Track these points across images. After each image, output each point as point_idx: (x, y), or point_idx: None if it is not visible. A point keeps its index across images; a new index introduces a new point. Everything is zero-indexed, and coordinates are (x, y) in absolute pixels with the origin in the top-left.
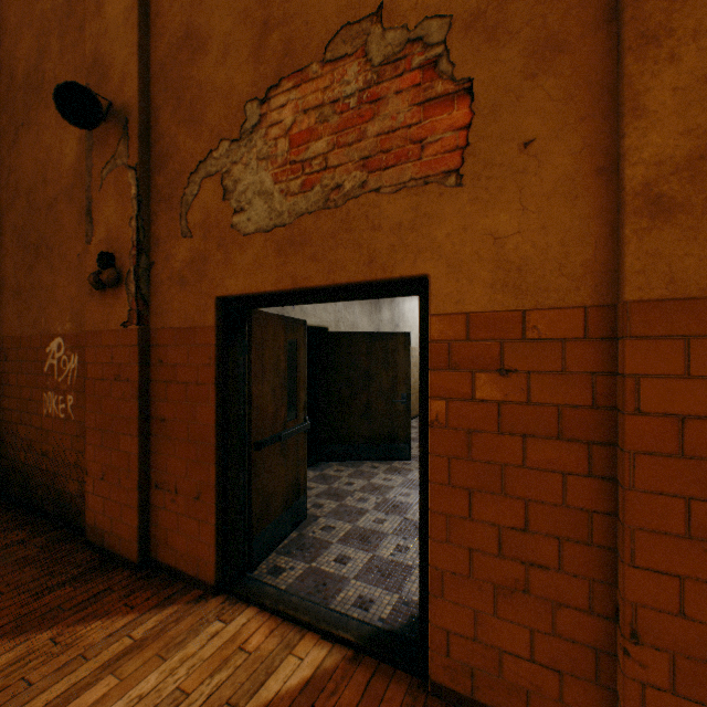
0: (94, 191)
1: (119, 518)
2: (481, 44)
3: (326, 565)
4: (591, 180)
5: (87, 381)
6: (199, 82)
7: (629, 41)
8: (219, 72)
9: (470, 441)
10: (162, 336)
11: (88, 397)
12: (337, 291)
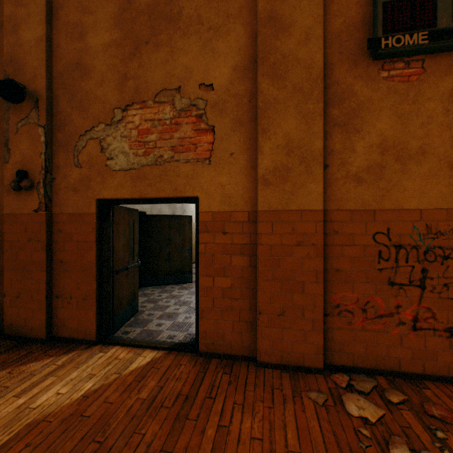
0: (11, 133)
1: (32, 317)
2: (217, 115)
3: (152, 327)
4: (250, 170)
5: (5, 242)
6: (86, 90)
7: (259, 130)
8: (98, 89)
9: (213, 258)
10: (61, 217)
11: (6, 251)
12: (160, 200)
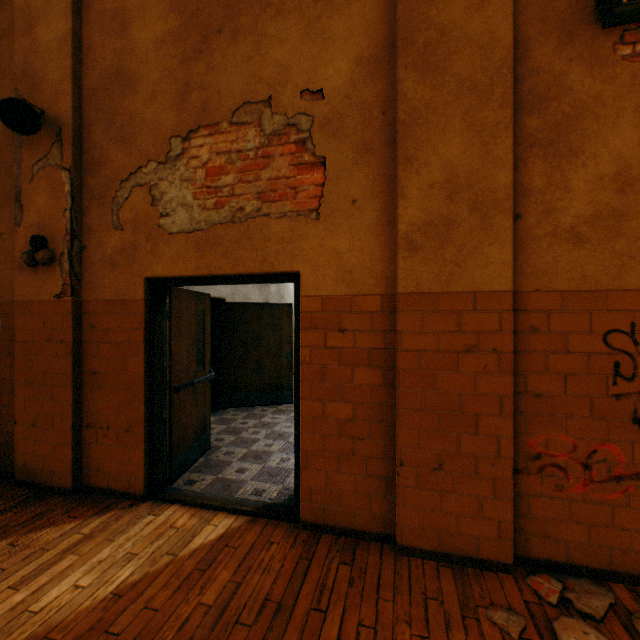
0: (24, 182)
1: (52, 456)
2: (330, 138)
3: (229, 475)
4: (385, 227)
5: (16, 344)
6: (130, 112)
7: (399, 159)
8: (148, 109)
9: (324, 372)
10: (95, 306)
11: (17, 357)
12: (241, 278)
